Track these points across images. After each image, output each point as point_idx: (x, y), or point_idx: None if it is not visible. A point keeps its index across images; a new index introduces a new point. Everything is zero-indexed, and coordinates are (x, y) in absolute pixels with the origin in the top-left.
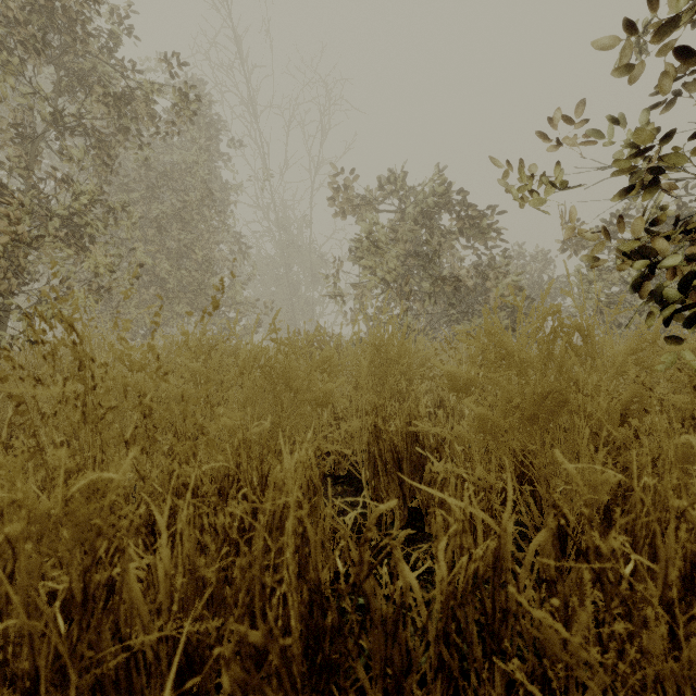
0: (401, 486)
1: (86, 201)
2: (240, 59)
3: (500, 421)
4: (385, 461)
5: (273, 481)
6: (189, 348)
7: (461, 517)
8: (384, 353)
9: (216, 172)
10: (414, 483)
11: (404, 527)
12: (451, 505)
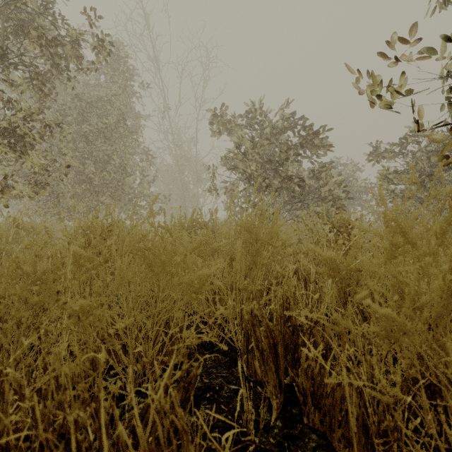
0: (277, 372)
1: (22, 116)
2: (148, 29)
3: (407, 323)
4: (262, 349)
5: None
6: (84, 230)
7: None
8: (255, 235)
9: (131, 105)
10: None
11: (280, 416)
12: None
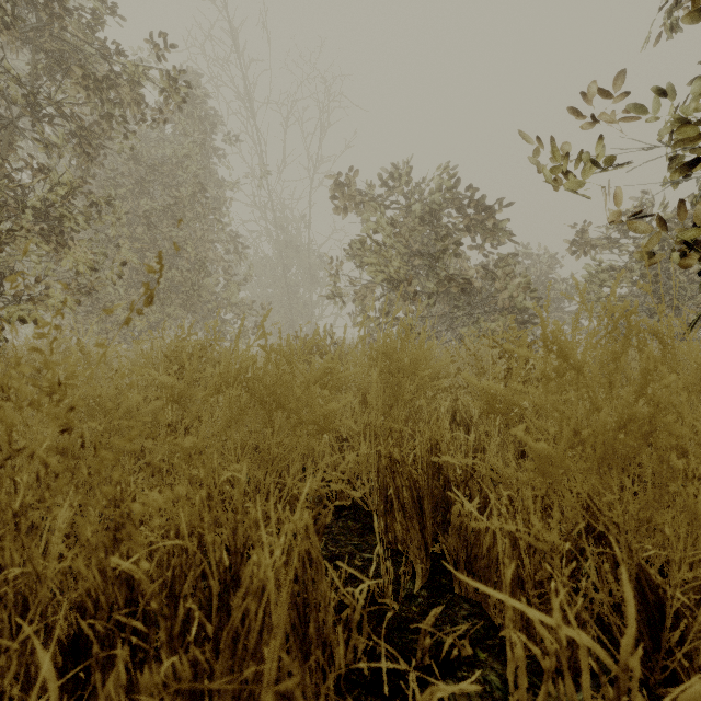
0: (423, 532)
1: (62, 192)
2: (237, 52)
3: (565, 460)
4: (403, 502)
5: (246, 579)
6: (166, 355)
7: (554, 646)
8: (396, 362)
9: (211, 168)
10: (471, 581)
11: (426, 586)
12: (535, 623)
